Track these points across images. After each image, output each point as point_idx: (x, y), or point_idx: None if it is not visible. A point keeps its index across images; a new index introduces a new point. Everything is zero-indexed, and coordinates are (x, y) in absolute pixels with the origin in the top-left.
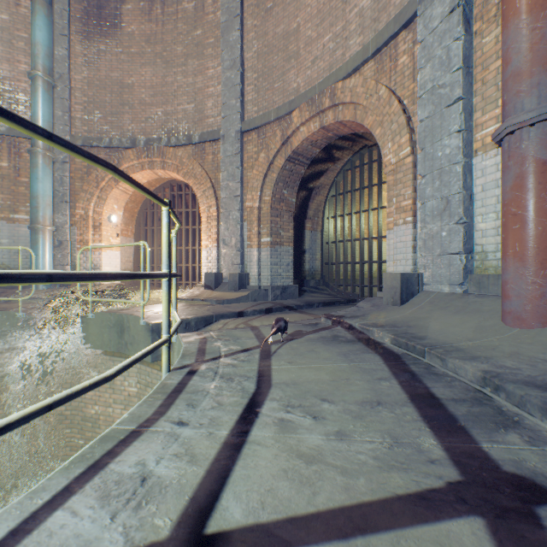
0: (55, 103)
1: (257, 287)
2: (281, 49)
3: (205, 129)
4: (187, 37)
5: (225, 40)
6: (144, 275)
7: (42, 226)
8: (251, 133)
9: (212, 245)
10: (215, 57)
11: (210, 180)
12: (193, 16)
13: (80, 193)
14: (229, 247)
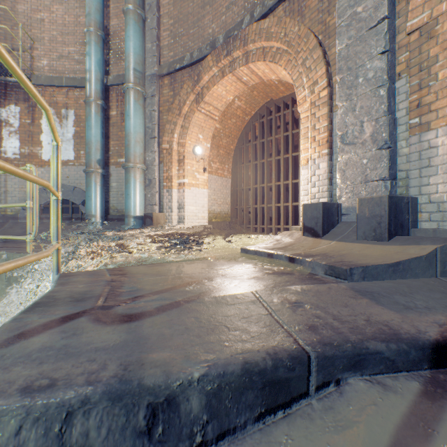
0: (145, 38)
1: None
2: None
3: None
4: None
5: None
6: None
7: (131, 164)
8: None
9: (317, 154)
10: None
11: (314, 36)
12: None
13: (165, 125)
14: (355, 146)
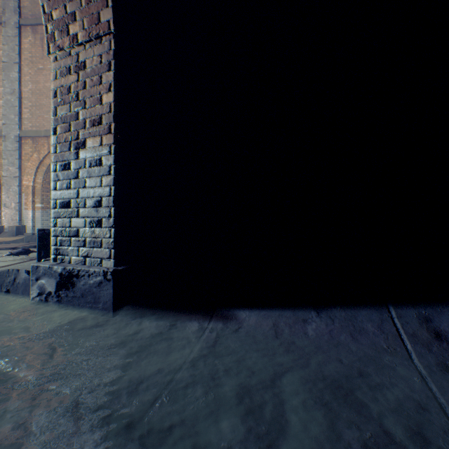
0: None
1: (32, 234)
2: (49, 97)
3: None
4: None
5: (6, 74)
6: None
7: None
8: (28, 139)
9: None
10: None
11: None
12: None
13: None
14: (10, 209)
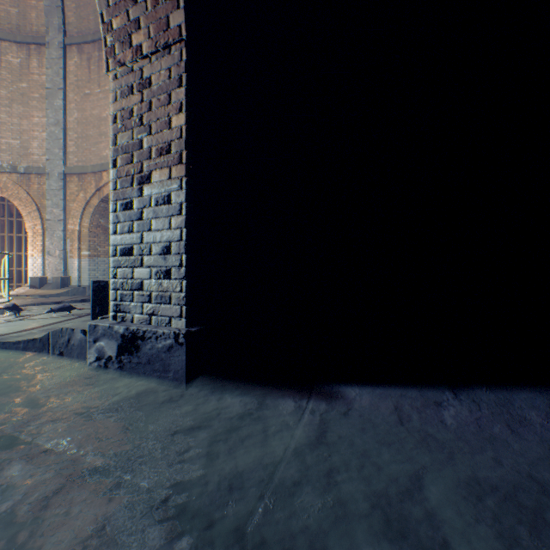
0: None
1: (78, 286)
2: (97, 126)
3: (31, 163)
4: (13, 85)
5: (50, 102)
6: (2, 279)
7: None
8: (74, 176)
9: (38, 255)
10: (41, 110)
11: (36, 205)
12: (19, 70)
13: None
14: (54, 257)
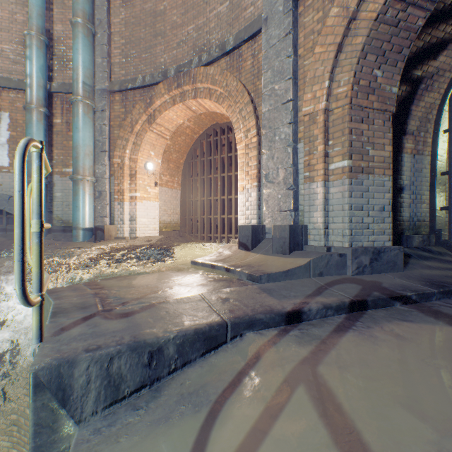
0: (95, 51)
1: (323, 249)
2: None
3: (242, 27)
4: None
5: None
6: None
7: (80, 176)
8: None
9: (250, 185)
10: None
11: (248, 94)
12: None
13: (117, 141)
14: (274, 184)
